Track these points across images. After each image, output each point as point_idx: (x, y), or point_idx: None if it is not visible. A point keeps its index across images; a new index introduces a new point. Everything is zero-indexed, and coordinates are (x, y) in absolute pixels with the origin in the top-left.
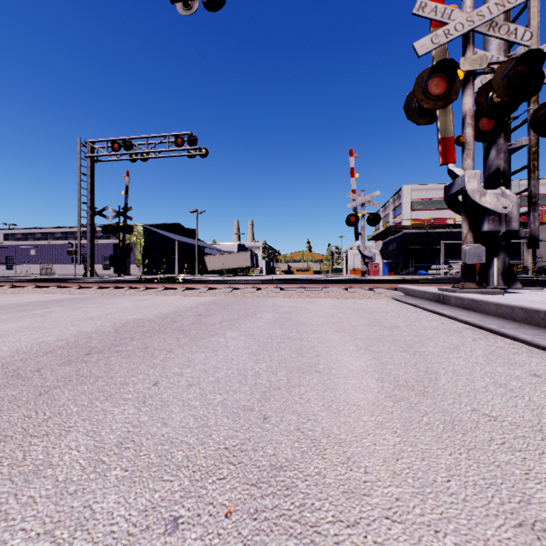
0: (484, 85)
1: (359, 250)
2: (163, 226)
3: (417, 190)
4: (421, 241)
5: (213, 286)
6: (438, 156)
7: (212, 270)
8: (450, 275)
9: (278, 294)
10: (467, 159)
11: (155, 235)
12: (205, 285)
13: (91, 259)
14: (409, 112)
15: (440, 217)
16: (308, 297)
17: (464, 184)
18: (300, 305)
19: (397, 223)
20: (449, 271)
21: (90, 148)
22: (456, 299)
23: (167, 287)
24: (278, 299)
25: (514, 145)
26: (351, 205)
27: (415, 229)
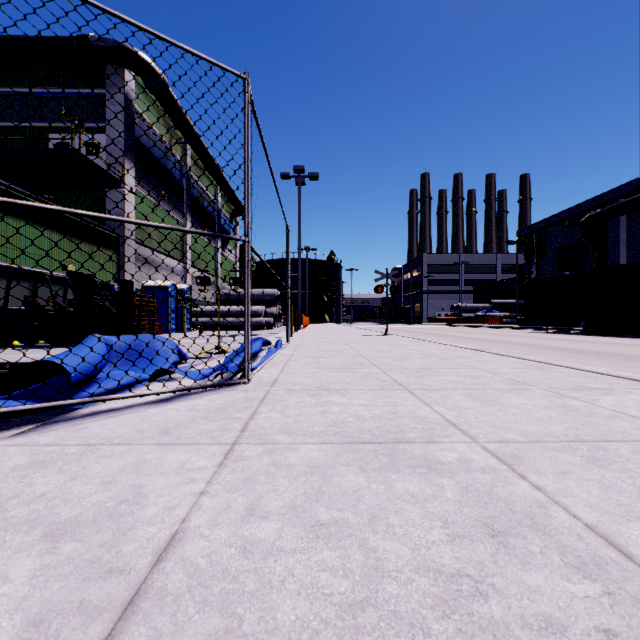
0: None
1: None
2: None
3: None
4: None
5: None
6: None
7: None
8: None
9: None
10: None
11: None
12: None
13: None
14: None
15: None
16: None
17: None
18: None
19: None
20: None
21: None
22: None
23: None
24: None
25: None
26: None
27: None
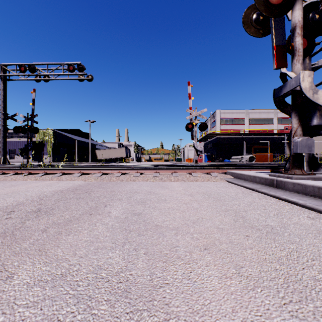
0: (305, 6)
1: (194, 146)
2: (67, 130)
3: (224, 113)
4: (226, 142)
5: (87, 171)
6: (273, 61)
7: (100, 159)
8: (242, 162)
9: (138, 178)
10: (297, 64)
11: (62, 136)
12: (80, 171)
13: (4, 151)
14: (247, 24)
15: (236, 129)
16: (161, 180)
17: (299, 83)
18: (155, 191)
19: (213, 132)
20: (241, 160)
21: (3, 69)
22: (295, 185)
23: (48, 173)
24: (137, 183)
25: (317, 64)
26: (188, 117)
27: (223, 135)
